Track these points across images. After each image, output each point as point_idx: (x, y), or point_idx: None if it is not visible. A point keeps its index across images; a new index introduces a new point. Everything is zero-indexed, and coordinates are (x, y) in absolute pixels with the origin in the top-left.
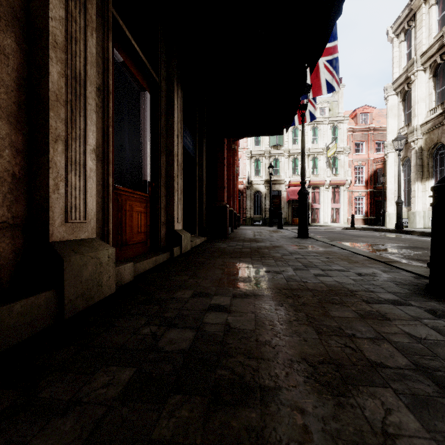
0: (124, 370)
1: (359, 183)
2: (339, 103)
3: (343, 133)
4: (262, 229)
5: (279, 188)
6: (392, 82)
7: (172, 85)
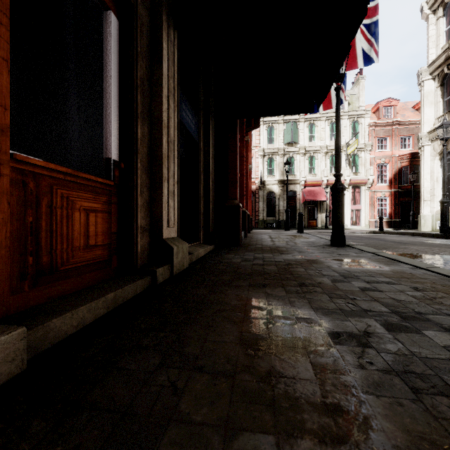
0: None
1: (381, 183)
2: (360, 96)
3: (365, 128)
4: (280, 234)
5: (294, 189)
6: (428, 65)
7: (159, 19)
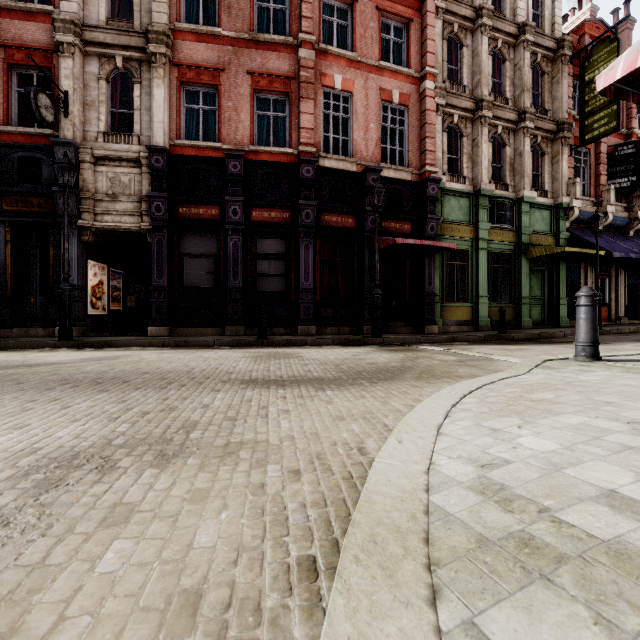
0: None
1: None
2: None
3: None
4: None
5: None
6: None
7: (617, 271)
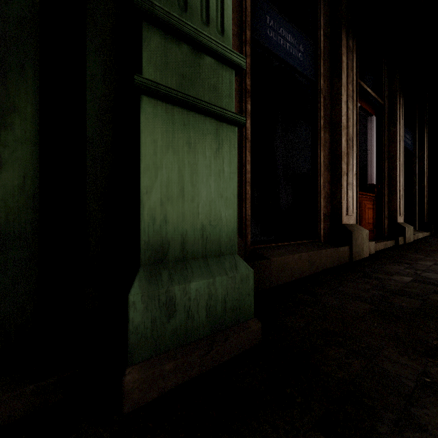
0: (406, 277)
1: None
2: None
3: None
4: None
5: None
6: None
7: (394, 99)
